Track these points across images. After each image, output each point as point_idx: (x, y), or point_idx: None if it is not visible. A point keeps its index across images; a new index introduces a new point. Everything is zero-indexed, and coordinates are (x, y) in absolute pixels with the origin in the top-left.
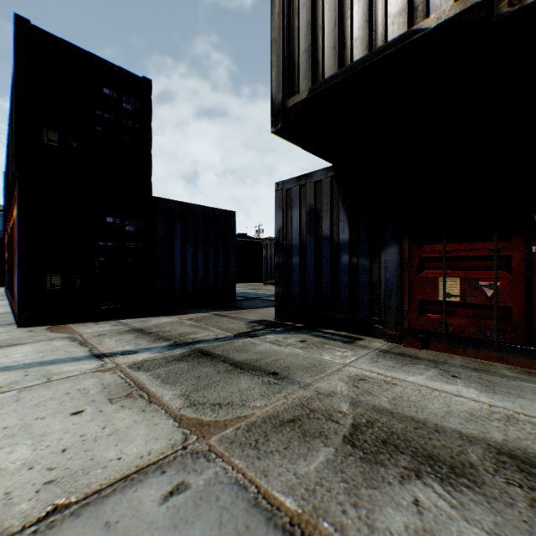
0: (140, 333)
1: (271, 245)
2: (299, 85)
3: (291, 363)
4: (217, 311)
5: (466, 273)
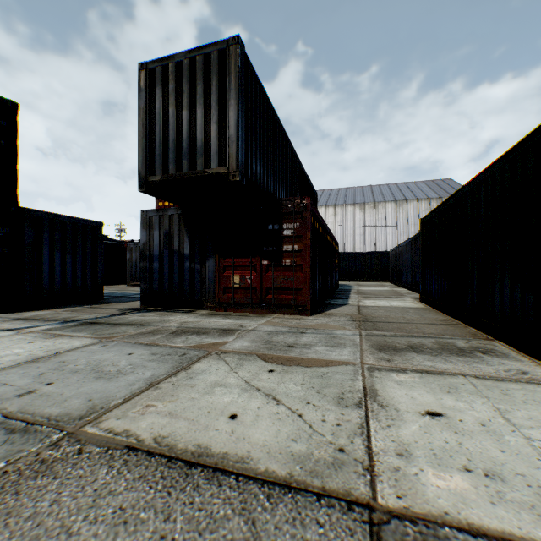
0: (27, 320)
1: (136, 249)
2: (156, 171)
3: (150, 321)
4: (88, 305)
5: (242, 273)
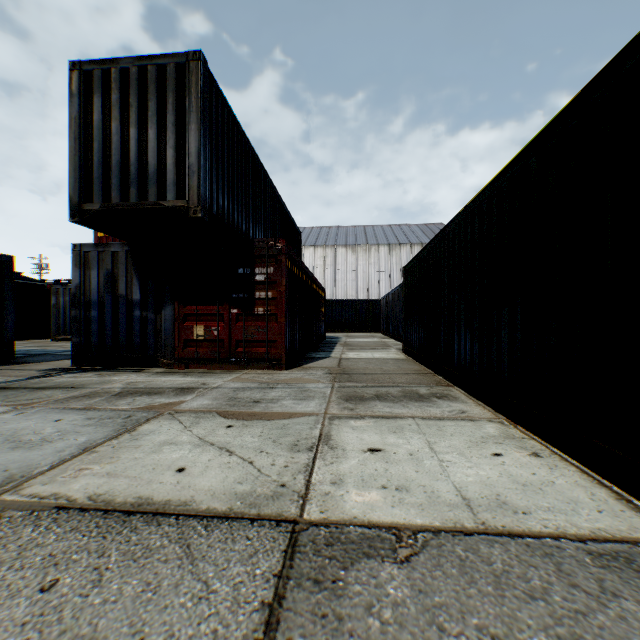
0: None
1: (66, 292)
2: (94, 198)
3: (87, 383)
4: None
5: (207, 323)
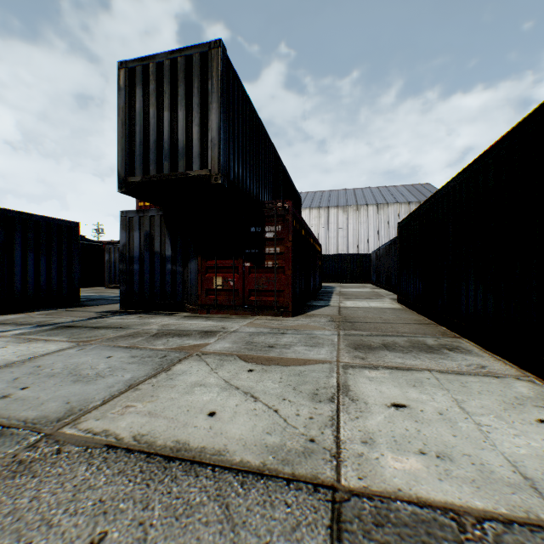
0: None
1: (116, 250)
2: (136, 172)
3: (130, 324)
4: (64, 308)
5: (225, 275)
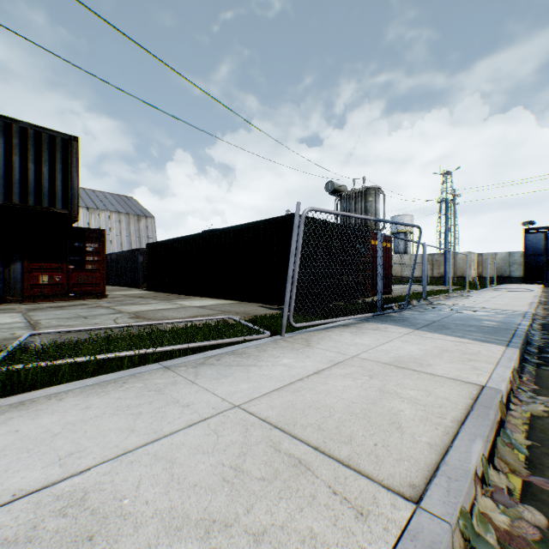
0: None
1: None
2: None
3: None
4: None
5: (52, 274)
